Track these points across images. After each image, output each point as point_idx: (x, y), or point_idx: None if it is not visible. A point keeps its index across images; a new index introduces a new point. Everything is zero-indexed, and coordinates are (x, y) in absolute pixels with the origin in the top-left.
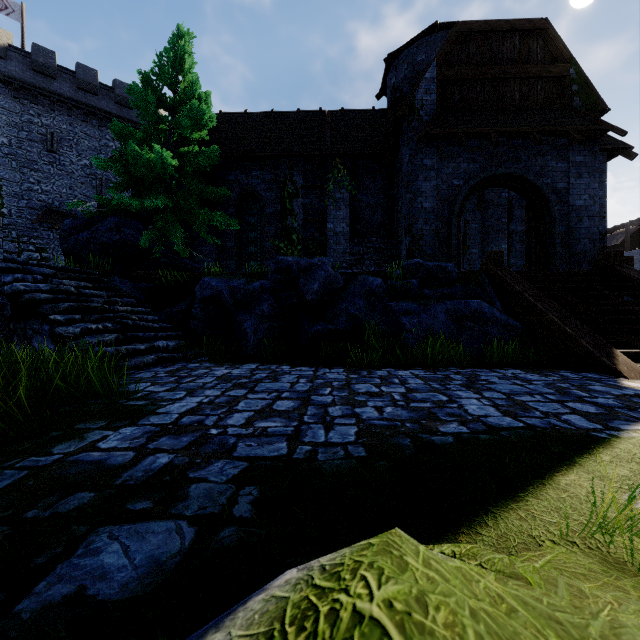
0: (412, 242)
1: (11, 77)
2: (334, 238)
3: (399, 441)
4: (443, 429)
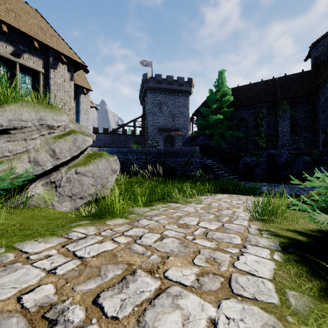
0: (325, 136)
1: (150, 87)
2: (282, 134)
3: None
4: None
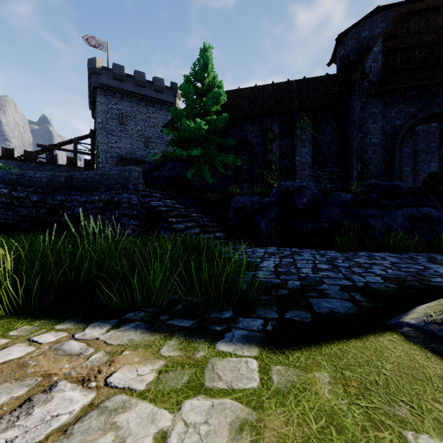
0: (363, 167)
1: (103, 84)
2: (300, 166)
3: (411, 283)
4: (434, 280)
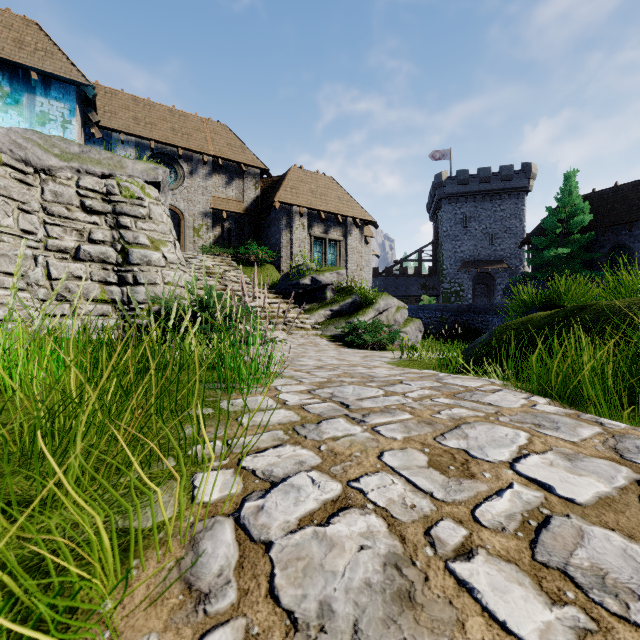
0: None
1: (447, 194)
2: None
3: None
4: None
